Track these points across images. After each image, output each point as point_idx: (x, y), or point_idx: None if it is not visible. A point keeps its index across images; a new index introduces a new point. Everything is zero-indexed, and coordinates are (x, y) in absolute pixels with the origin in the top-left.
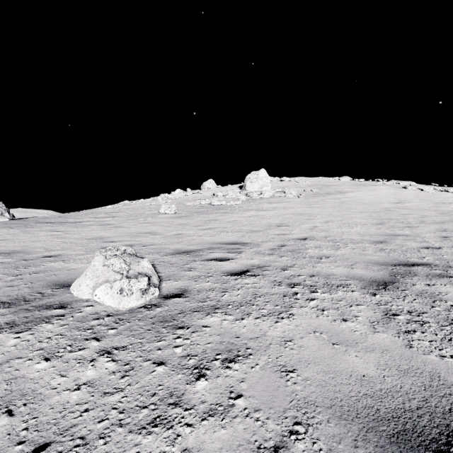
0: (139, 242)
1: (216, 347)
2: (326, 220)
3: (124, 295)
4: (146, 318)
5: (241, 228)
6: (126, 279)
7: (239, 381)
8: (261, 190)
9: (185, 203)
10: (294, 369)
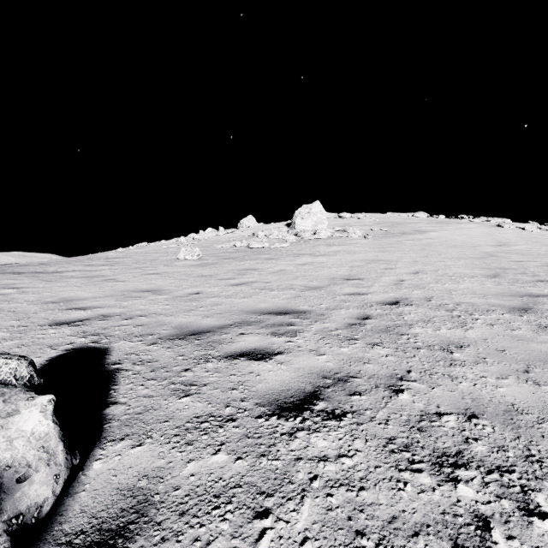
0: (125, 309)
1: None
2: (414, 270)
3: None
4: None
5: (291, 282)
6: None
7: None
8: (315, 228)
9: (215, 245)
10: None
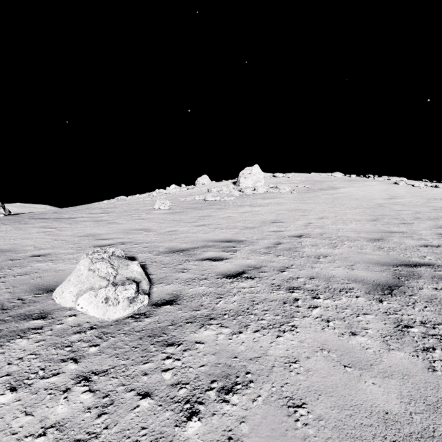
0: (132, 239)
1: (211, 372)
2: (320, 216)
3: (109, 304)
4: (133, 332)
5: (235, 224)
6: (112, 286)
7: (239, 422)
8: (255, 185)
9: (180, 199)
10: (303, 402)
